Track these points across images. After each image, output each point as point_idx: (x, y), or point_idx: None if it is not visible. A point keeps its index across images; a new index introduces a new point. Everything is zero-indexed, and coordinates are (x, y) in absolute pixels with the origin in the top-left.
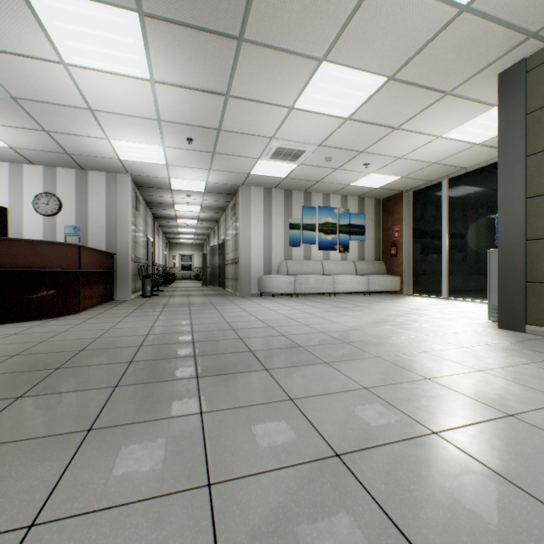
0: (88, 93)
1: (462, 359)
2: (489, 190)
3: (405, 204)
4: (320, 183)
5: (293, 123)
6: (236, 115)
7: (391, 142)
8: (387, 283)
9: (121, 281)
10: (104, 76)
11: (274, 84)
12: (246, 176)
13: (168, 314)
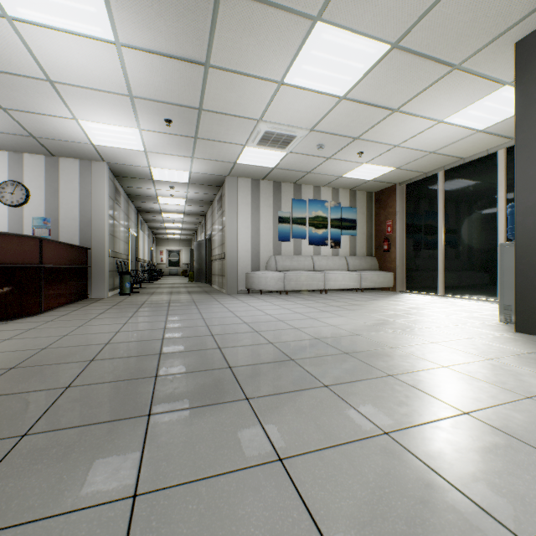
0: (44, 59)
1: (497, 379)
2: (488, 182)
3: (398, 197)
4: (310, 174)
5: (283, 102)
6: (218, 91)
7: (388, 127)
8: (380, 279)
9: (96, 278)
10: (58, 35)
11: (261, 51)
12: (233, 165)
13: (142, 316)
